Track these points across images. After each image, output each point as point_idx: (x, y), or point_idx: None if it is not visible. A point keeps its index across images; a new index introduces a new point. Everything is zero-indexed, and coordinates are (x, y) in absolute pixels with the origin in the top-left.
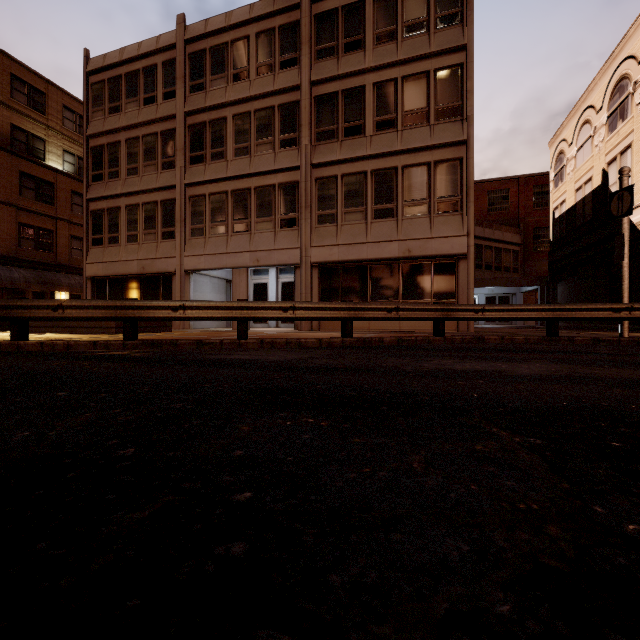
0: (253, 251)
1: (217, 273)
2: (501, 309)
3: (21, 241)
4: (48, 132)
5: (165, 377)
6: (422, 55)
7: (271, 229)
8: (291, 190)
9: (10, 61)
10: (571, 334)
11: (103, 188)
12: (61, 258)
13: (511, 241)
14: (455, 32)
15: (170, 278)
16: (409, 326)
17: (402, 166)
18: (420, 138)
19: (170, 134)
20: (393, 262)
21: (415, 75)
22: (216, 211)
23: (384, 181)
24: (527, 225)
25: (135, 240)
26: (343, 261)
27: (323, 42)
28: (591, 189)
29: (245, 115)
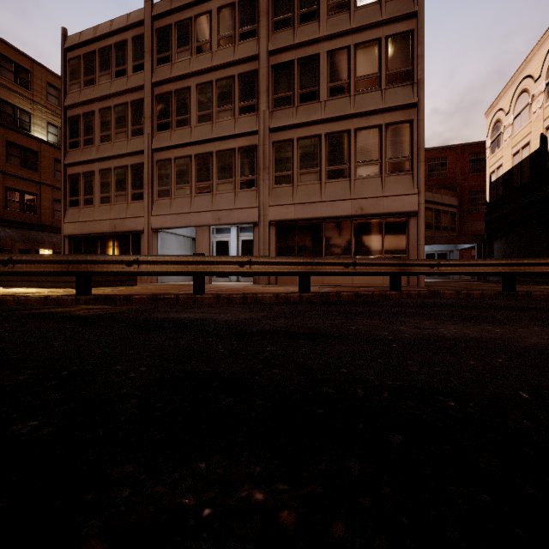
0: (215, 210)
1: (183, 232)
2: (457, 264)
3: (8, 203)
4: (33, 106)
5: (75, 350)
6: (374, 23)
7: (231, 190)
8: (250, 153)
9: None
10: (522, 288)
11: (79, 154)
12: (45, 219)
13: (449, 203)
14: (406, 0)
15: (139, 236)
16: (361, 280)
17: (355, 129)
18: (372, 102)
19: (139, 103)
20: (346, 220)
21: (367, 42)
22: (181, 174)
23: (337, 143)
24: (463, 189)
25: (108, 201)
26: (299, 219)
27: (280, 14)
28: (529, 153)
29: (207, 84)
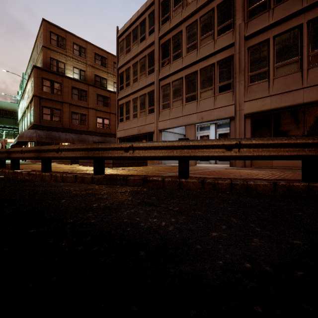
0: (199, 112)
1: (178, 131)
2: None
3: (97, 124)
4: (108, 75)
5: None
6: None
7: (211, 95)
8: (227, 63)
9: (94, 47)
10: None
11: (123, 92)
12: (112, 131)
13: None
14: None
15: (152, 135)
16: None
17: None
18: None
19: (152, 53)
20: None
21: None
22: (176, 91)
23: None
24: None
25: (136, 116)
26: (275, 109)
27: None
28: None
29: (193, 23)
